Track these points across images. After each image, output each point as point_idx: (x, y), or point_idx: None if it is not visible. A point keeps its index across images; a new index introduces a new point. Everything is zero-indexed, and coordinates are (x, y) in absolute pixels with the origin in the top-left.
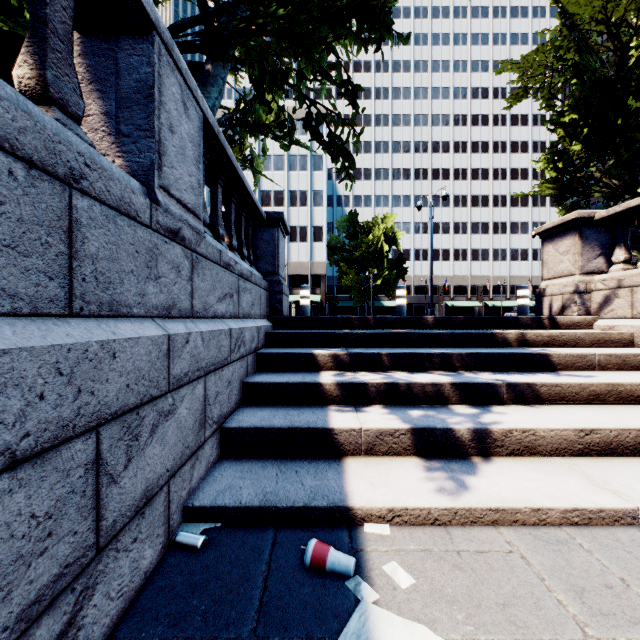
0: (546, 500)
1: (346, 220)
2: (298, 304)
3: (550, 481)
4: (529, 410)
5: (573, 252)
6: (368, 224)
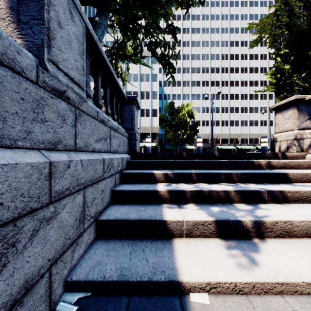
0: None
1: (168, 106)
2: (145, 147)
3: (310, 258)
4: (282, 207)
5: (293, 118)
6: (179, 108)
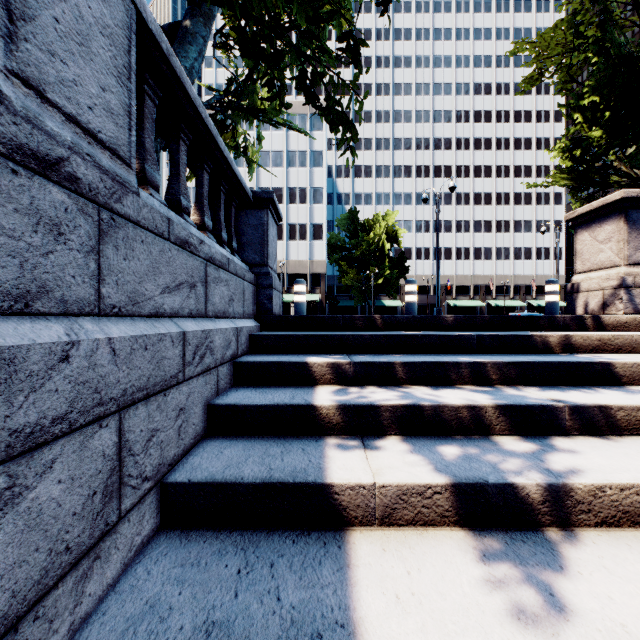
0: None
1: (346, 218)
2: None
3: None
4: (607, 446)
5: (617, 239)
6: (369, 222)
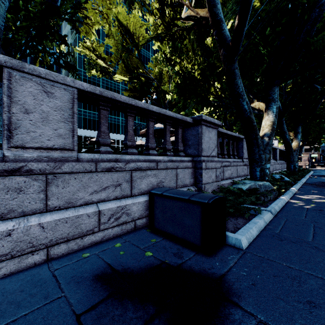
0: (324, 168)
1: None
2: None
3: None
4: None
5: None
6: None
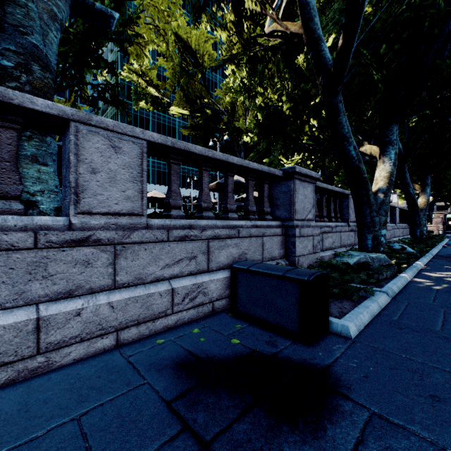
0: None
1: None
2: None
3: None
4: None
5: None
6: None
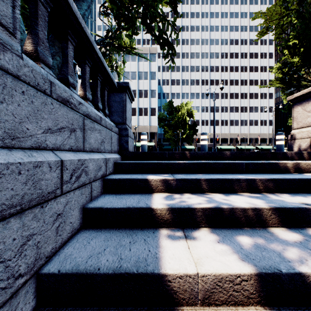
0: None
1: (167, 105)
2: None
3: None
4: None
5: None
6: (178, 107)
